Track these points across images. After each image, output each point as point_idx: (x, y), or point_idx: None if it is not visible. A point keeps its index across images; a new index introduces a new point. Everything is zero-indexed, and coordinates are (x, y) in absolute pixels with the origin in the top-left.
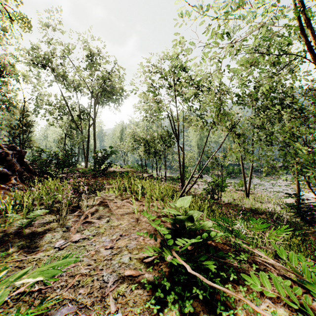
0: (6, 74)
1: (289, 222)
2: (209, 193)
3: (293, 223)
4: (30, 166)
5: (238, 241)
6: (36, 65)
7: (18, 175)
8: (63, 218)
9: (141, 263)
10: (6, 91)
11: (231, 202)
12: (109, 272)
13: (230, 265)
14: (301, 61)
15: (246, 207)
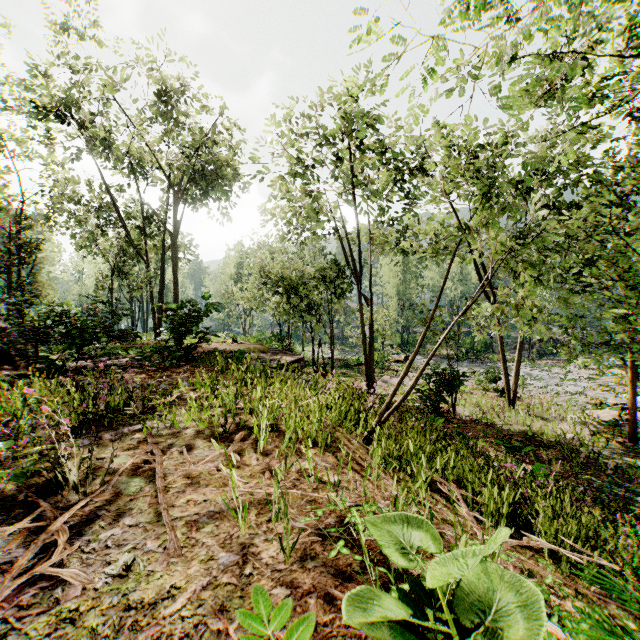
0: None
1: (617, 468)
2: (430, 398)
3: (629, 472)
4: None
5: None
6: (42, 112)
7: None
8: None
9: None
10: None
11: (478, 419)
12: None
13: None
14: None
15: (512, 431)
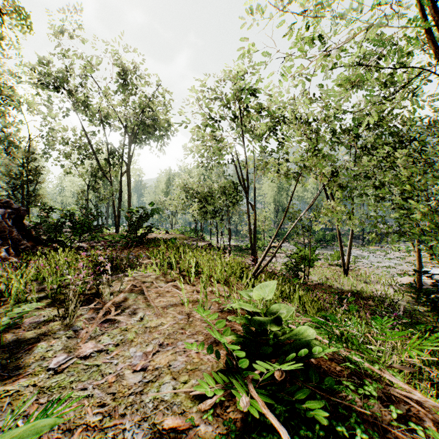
0: (2, 99)
1: (407, 311)
2: (292, 269)
3: (413, 313)
4: (33, 231)
5: (355, 356)
6: (46, 87)
7: (13, 245)
8: (70, 315)
9: (194, 402)
10: (4, 125)
11: (323, 282)
12: (137, 420)
13: (348, 405)
14: (426, 79)
15: (344, 289)
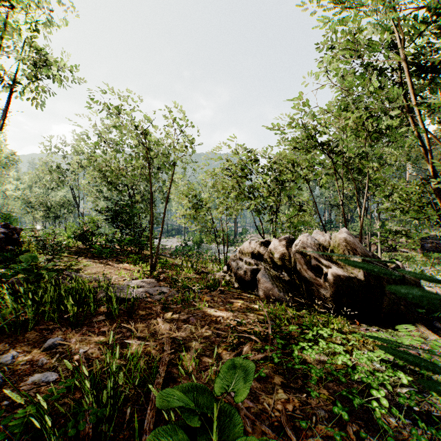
0: None
1: None
2: None
3: None
4: None
5: None
6: None
7: None
8: None
9: None
10: None
11: None
12: None
13: None
14: None
15: None
